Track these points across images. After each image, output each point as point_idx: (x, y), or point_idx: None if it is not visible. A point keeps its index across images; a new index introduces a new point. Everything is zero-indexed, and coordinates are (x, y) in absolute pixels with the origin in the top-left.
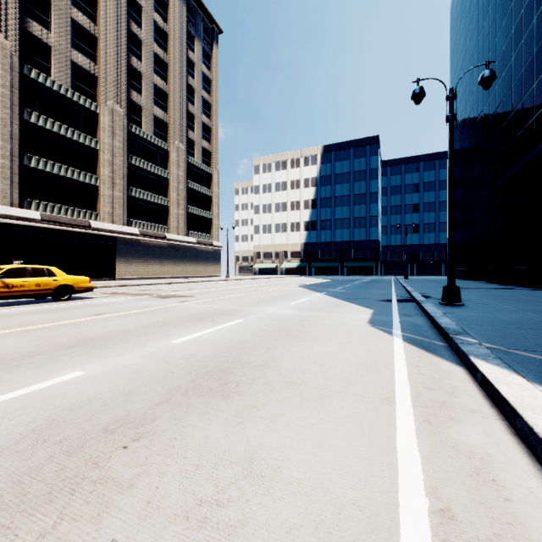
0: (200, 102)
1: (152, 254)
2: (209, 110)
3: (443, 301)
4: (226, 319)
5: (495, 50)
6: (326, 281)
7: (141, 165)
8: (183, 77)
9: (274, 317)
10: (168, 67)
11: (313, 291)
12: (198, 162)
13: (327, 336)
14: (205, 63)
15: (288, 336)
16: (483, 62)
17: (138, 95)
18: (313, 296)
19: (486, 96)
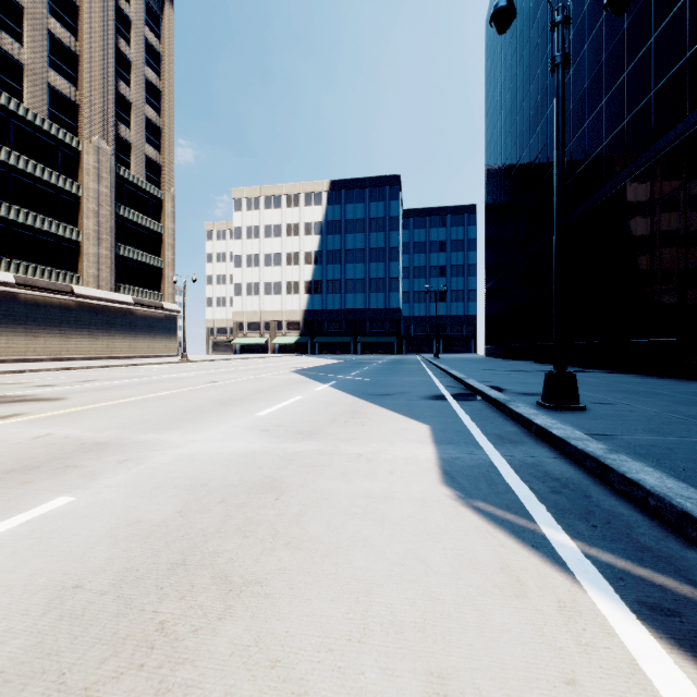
0: (141, 83)
1: (45, 319)
2: (158, 100)
3: (548, 401)
4: (5, 502)
5: (547, 64)
6: (334, 362)
7: (20, 165)
8: (108, 36)
9: (190, 471)
10: (80, 12)
11: (313, 381)
12: (138, 177)
13: (334, 630)
14: (150, 25)
15: (137, 669)
16: (530, 82)
17: (14, 42)
18: (311, 392)
19: (534, 124)
